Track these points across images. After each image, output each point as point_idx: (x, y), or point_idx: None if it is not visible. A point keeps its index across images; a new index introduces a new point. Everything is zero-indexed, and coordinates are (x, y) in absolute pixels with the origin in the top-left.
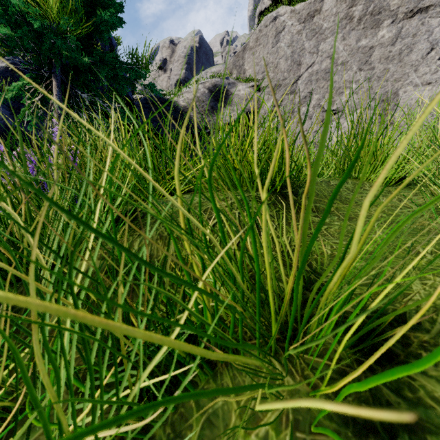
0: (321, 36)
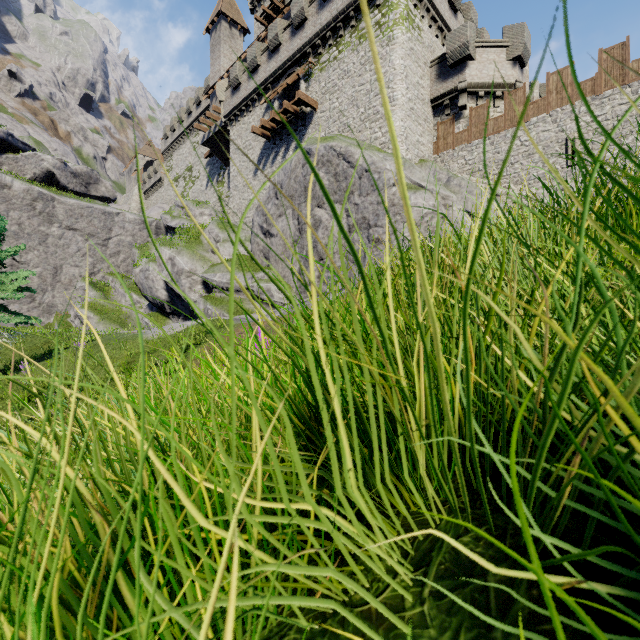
0: (11, 206)
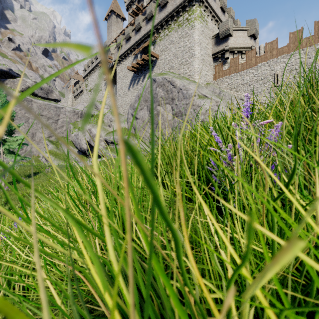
0: None
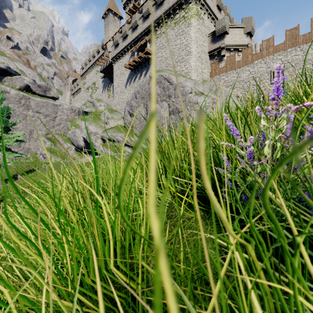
0: (10, 101)
